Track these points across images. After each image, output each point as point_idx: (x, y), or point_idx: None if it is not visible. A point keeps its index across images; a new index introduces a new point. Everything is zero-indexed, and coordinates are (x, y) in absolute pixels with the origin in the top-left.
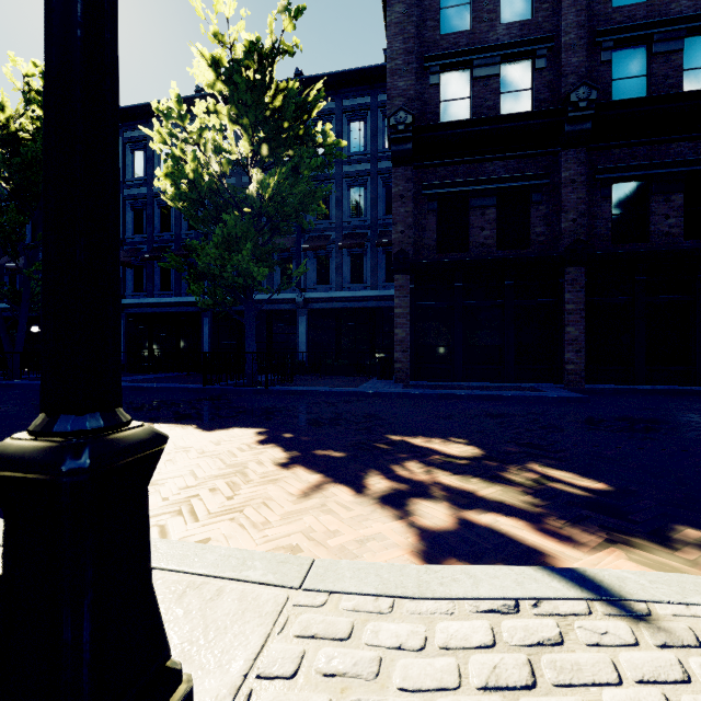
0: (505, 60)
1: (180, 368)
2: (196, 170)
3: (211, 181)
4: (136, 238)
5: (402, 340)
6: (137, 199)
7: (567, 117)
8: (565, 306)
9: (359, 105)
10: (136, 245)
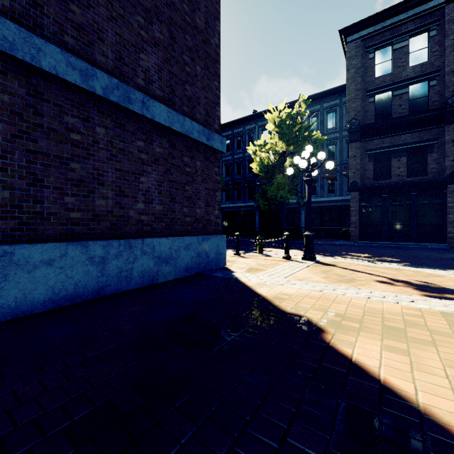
0: (411, 84)
1: (246, 234)
2: (268, 162)
3: (272, 164)
4: (226, 178)
5: (354, 222)
6: (227, 162)
7: (447, 111)
8: (447, 204)
9: (332, 105)
10: (226, 182)
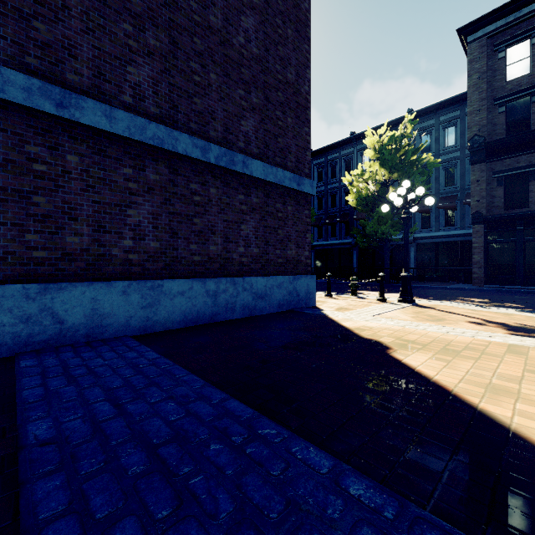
0: None
1: (342, 276)
2: (366, 193)
3: (371, 195)
4: (319, 212)
5: (477, 261)
6: (320, 193)
7: None
8: None
9: (451, 118)
10: (319, 216)
